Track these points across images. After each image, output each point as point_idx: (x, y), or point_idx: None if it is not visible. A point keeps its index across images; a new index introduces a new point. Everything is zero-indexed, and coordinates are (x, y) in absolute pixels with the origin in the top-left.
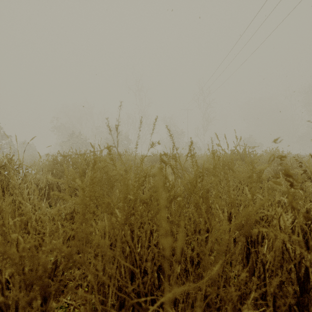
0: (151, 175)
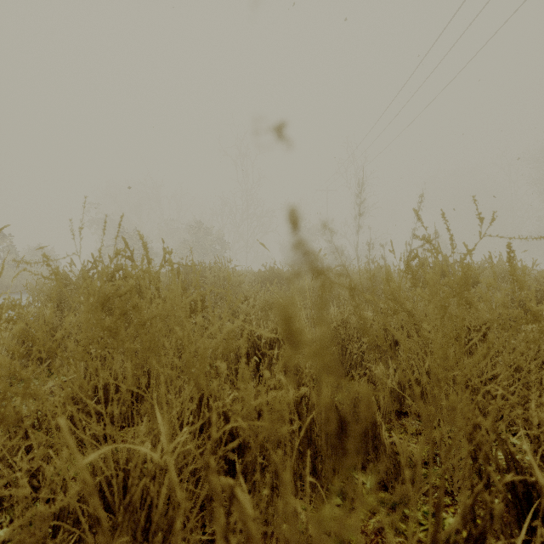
0: (261, 309)
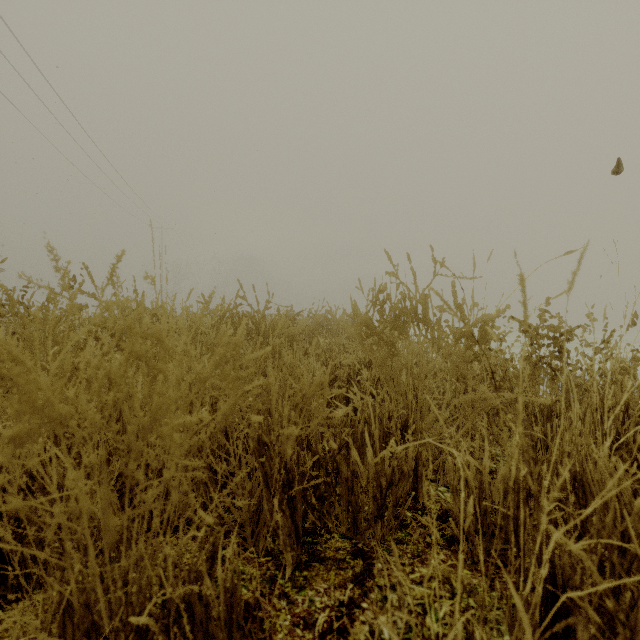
0: None
